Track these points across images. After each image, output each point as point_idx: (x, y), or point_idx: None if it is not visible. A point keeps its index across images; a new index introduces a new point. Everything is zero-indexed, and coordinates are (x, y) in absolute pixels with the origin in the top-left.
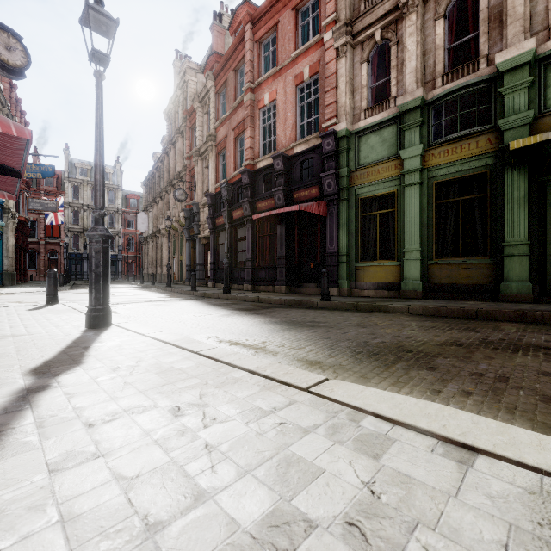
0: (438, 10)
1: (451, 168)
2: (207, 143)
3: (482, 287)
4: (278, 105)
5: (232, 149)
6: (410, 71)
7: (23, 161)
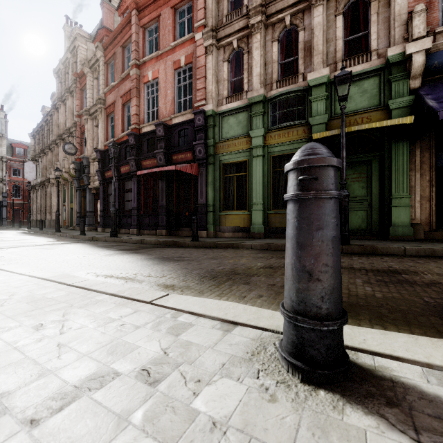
0: (274, 35)
1: (282, 147)
2: (97, 105)
3: None
4: (160, 83)
5: (120, 113)
6: (256, 74)
7: None
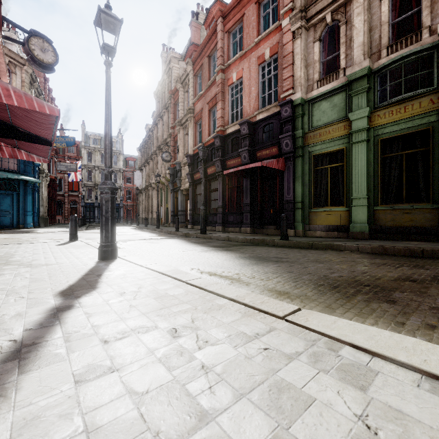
0: None
1: (395, 126)
2: (187, 115)
3: (425, 229)
4: (244, 81)
5: (206, 119)
6: (357, 45)
7: (53, 133)
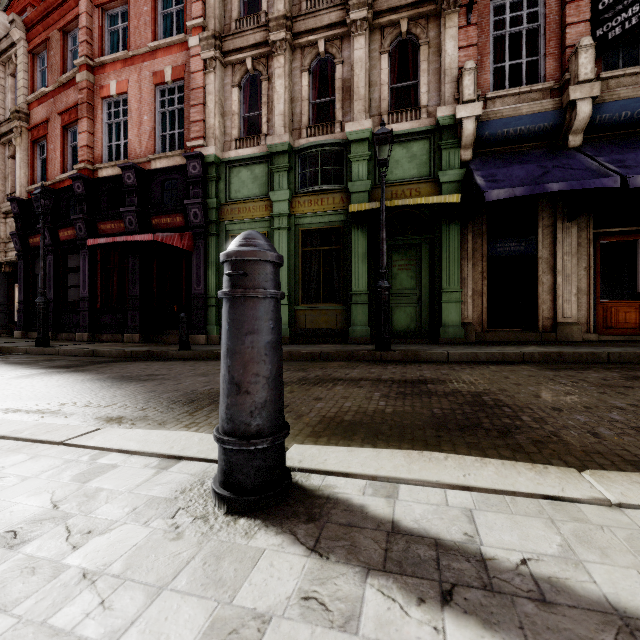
0: (304, 63)
1: (314, 218)
2: (13, 121)
3: (337, 331)
4: (130, 101)
5: (57, 141)
6: (279, 113)
7: None
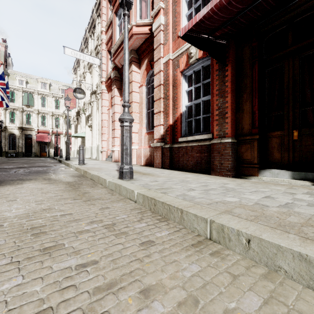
0: None
1: None
2: None
3: None
4: None
5: None
6: None
7: None
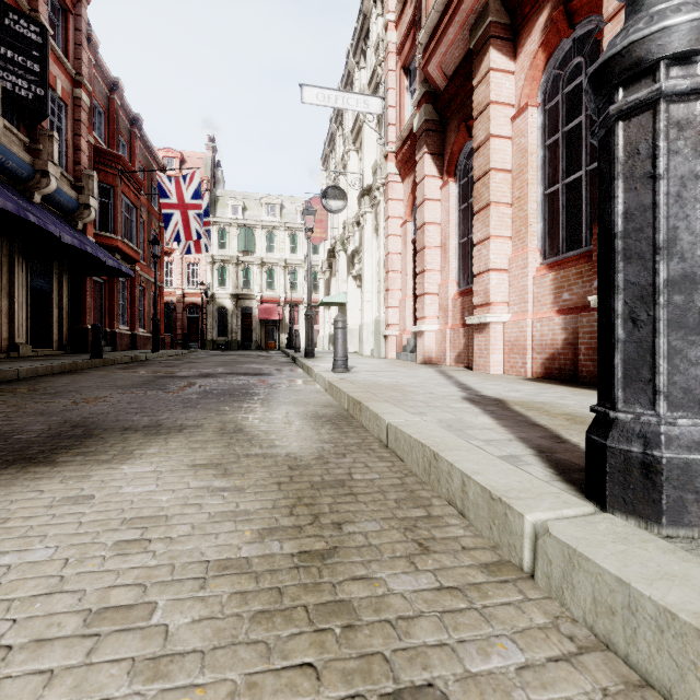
0: None
1: None
2: None
3: None
4: None
5: None
6: None
7: None
